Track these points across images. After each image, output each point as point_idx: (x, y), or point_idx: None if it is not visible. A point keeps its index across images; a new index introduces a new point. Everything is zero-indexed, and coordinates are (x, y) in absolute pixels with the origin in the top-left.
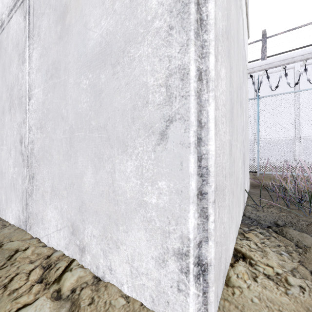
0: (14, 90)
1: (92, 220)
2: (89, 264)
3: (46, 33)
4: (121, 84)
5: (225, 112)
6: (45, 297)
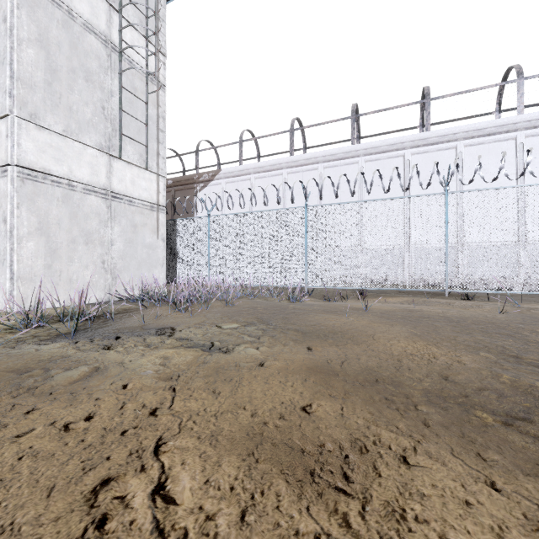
0: None
1: None
2: None
3: None
4: None
5: (36, 255)
6: None
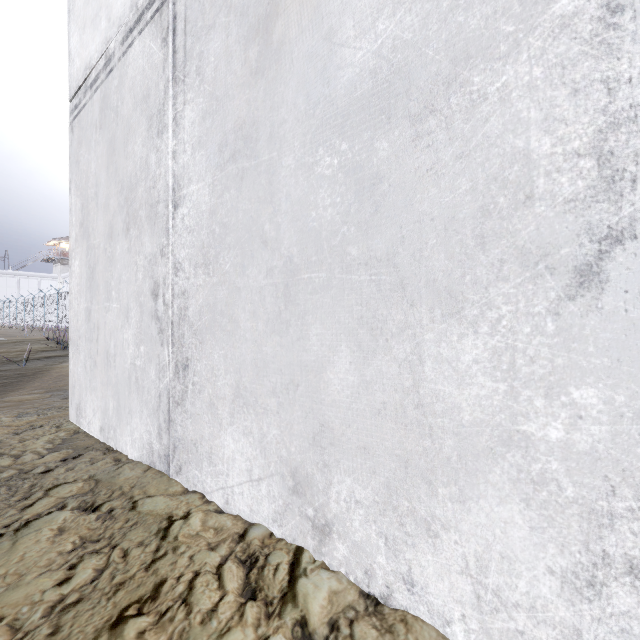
0: (139, 190)
1: (353, 467)
2: (343, 564)
3: (219, 67)
4: (441, 158)
5: None
6: (281, 637)
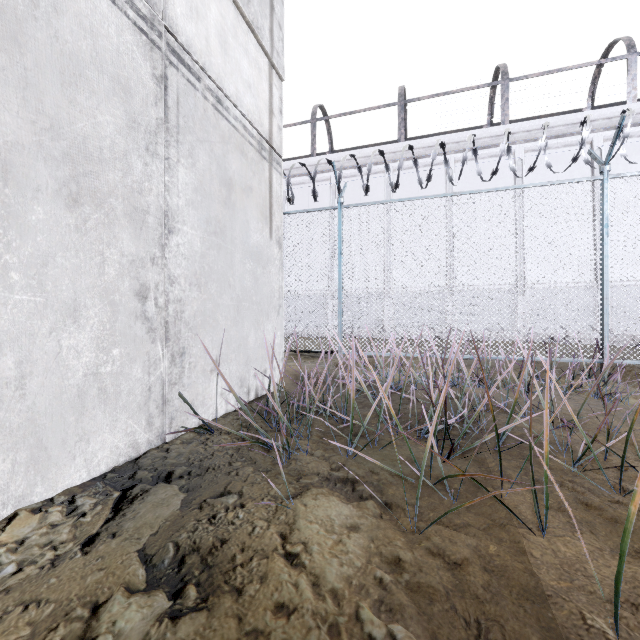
0: None
1: None
2: None
3: None
4: None
5: None
6: None
